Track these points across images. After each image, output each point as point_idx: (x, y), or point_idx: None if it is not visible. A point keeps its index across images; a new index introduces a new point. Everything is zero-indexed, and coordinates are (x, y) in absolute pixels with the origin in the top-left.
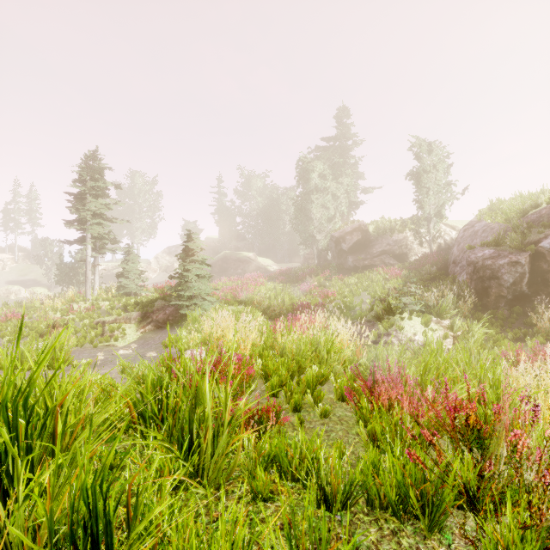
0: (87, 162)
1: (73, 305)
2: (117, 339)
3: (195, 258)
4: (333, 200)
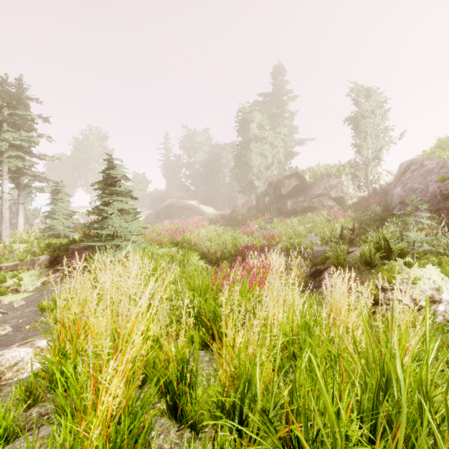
0: (3, 87)
1: None
2: (3, 292)
3: (117, 188)
4: (270, 149)
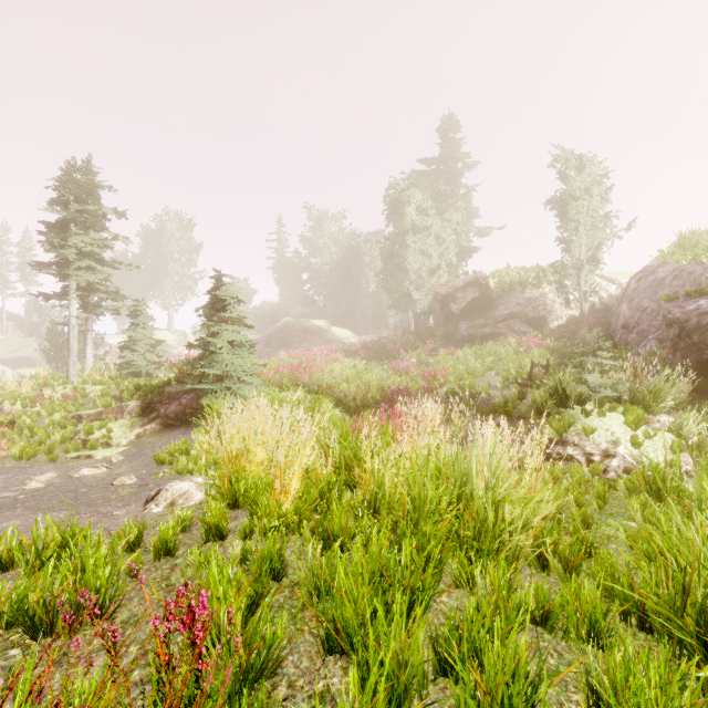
0: (70, 175)
1: (45, 391)
2: (94, 445)
3: (227, 314)
4: (436, 244)
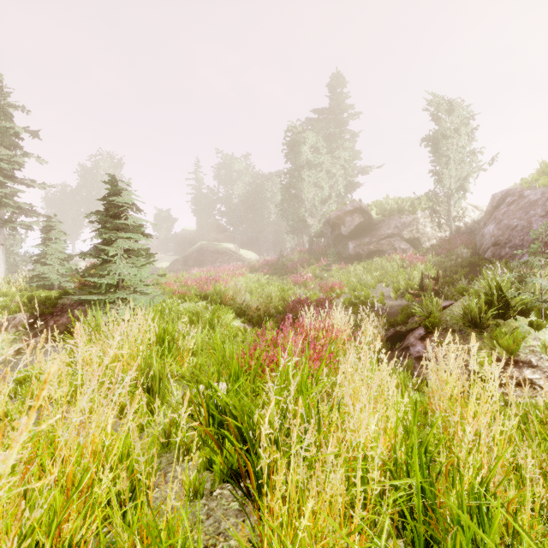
0: None
1: None
2: None
3: (122, 221)
4: (327, 178)
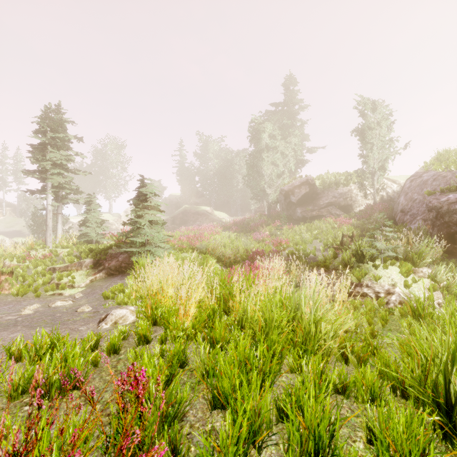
0: (47, 114)
1: (32, 252)
2: (63, 287)
3: (148, 203)
4: (281, 158)
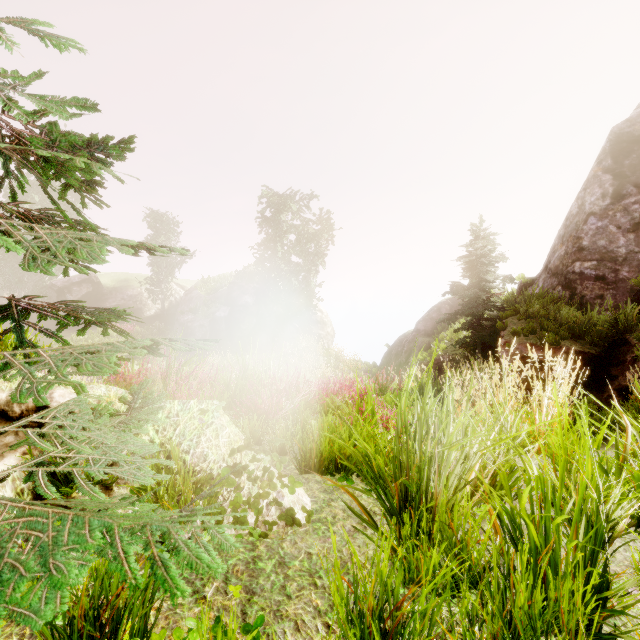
0: None
1: None
2: None
3: None
4: None
